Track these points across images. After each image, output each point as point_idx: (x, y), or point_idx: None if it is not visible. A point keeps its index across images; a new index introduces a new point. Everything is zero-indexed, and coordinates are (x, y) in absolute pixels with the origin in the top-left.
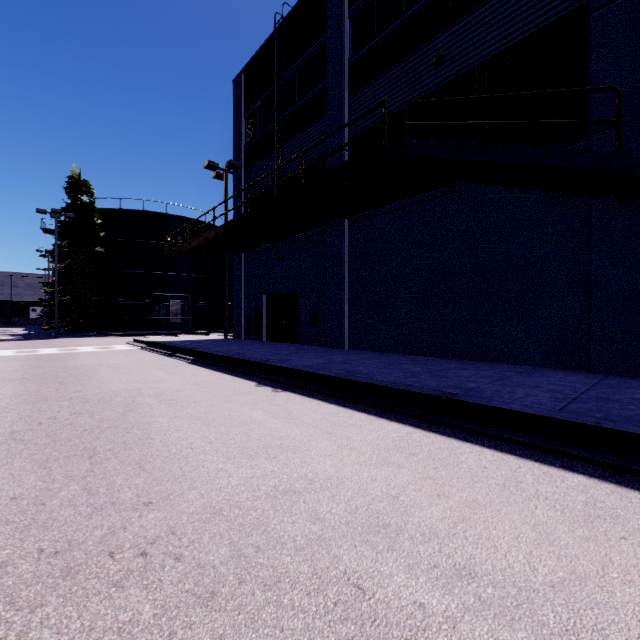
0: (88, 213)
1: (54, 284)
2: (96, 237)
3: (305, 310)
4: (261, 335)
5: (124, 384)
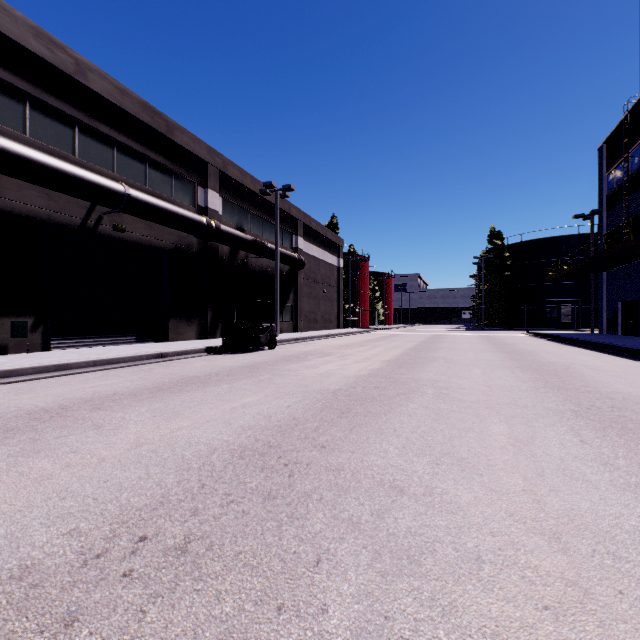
0: (500, 251)
1: (481, 299)
2: (505, 265)
3: None
4: (615, 331)
5: (513, 341)
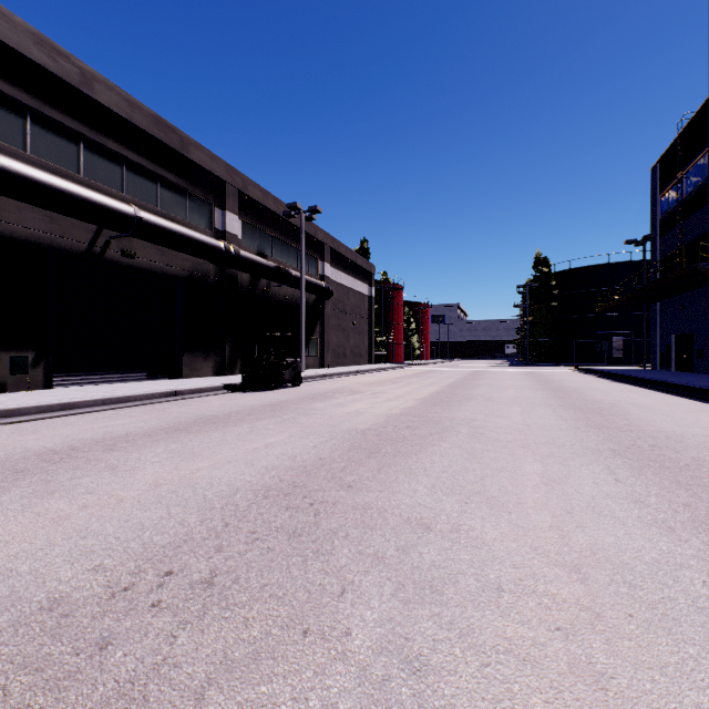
0: (546, 280)
1: (526, 331)
2: (551, 295)
3: (697, 347)
4: (669, 366)
5: (559, 378)
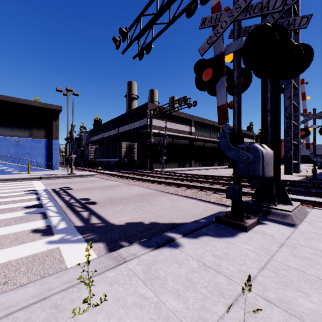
0: None
1: None
2: None
3: None
4: None
5: None
